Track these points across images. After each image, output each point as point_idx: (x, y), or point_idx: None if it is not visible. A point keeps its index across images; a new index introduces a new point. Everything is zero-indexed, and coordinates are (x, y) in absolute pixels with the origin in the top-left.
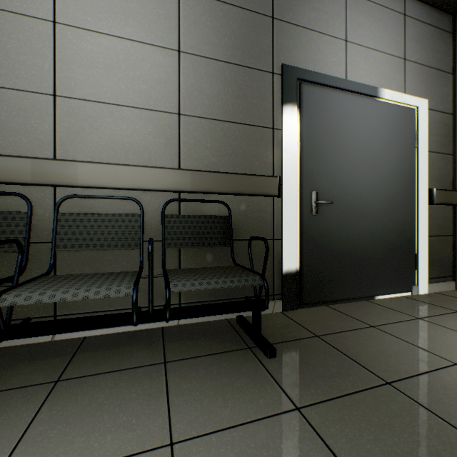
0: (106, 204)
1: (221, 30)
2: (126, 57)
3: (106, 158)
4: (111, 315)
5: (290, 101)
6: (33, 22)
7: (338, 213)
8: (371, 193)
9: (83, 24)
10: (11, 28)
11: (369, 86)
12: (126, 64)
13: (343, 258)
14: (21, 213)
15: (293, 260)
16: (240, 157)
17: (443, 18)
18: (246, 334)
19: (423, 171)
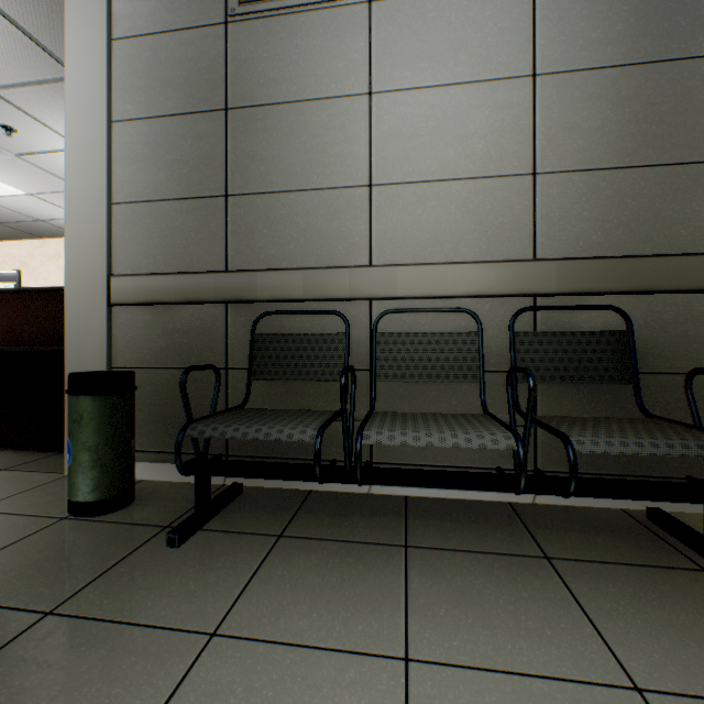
0: (428, 320)
1: (609, 14)
2: (454, 110)
3: (428, 257)
4: (464, 474)
5: None
6: (348, 102)
7: None
8: None
9: (401, 84)
10: (326, 118)
11: None
12: (454, 120)
13: None
14: (338, 335)
15: None
16: (647, 226)
17: None
18: (682, 544)
19: None
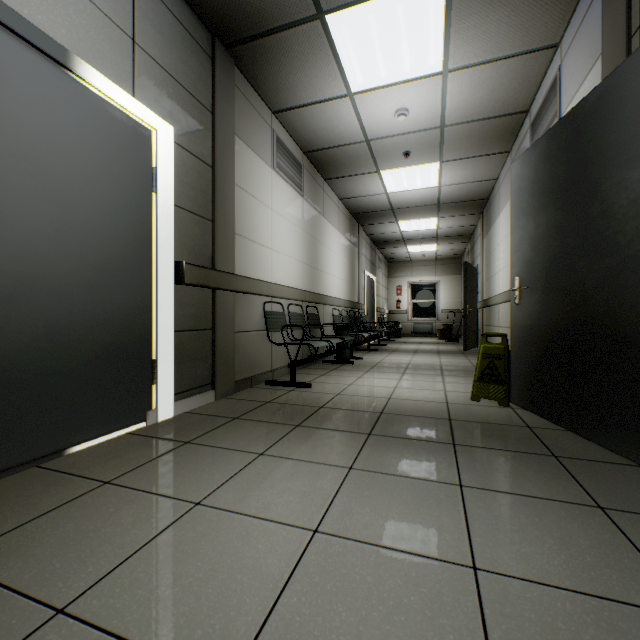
0: None
1: None
2: None
3: None
4: None
5: None
6: None
7: None
8: (52, 249)
9: None
10: None
11: (44, 33)
12: None
13: None
14: None
15: None
16: None
17: (201, 29)
18: None
19: (167, 233)
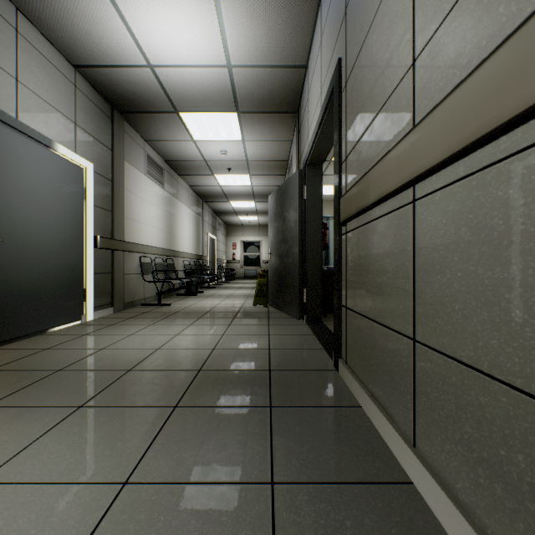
0: None
1: None
2: None
3: None
4: None
5: None
6: None
7: (8, 252)
8: (45, 234)
9: None
10: None
11: (43, 135)
12: None
13: (15, 297)
14: None
15: None
16: None
17: (106, 105)
18: None
19: (91, 221)
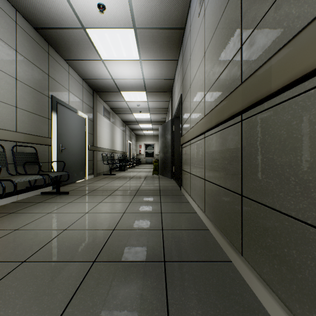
0: None
1: (32, 74)
2: None
3: None
4: (22, 189)
5: (54, 109)
6: None
7: (67, 152)
8: (75, 145)
9: None
10: None
11: (75, 108)
12: None
13: (69, 169)
14: None
15: (55, 170)
16: (38, 129)
17: (91, 90)
18: (52, 194)
19: (87, 139)
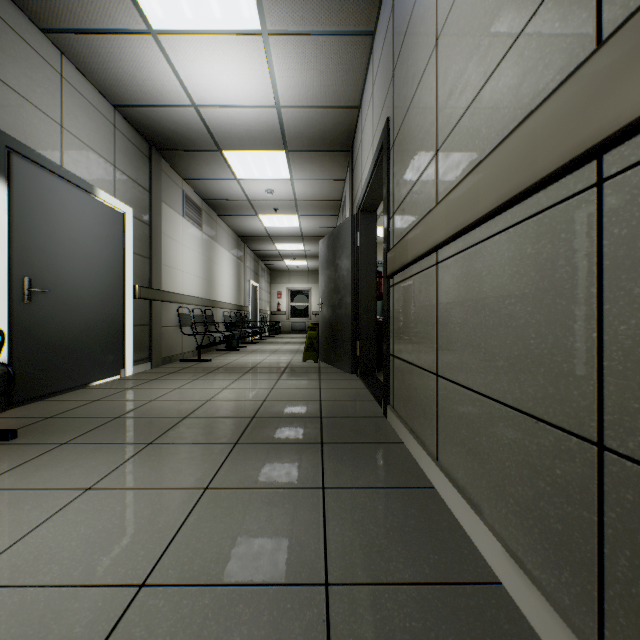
0: None
1: None
2: None
3: None
4: None
5: None
6: None
7: (54, 303)
8: (87, 284)
9: None
10: None
11: (86, 181)
12: None
13: (60, 349)
14: None
15: (2, 354)
16: None
17: (144, 144)
18: None
19: (130, 269)
